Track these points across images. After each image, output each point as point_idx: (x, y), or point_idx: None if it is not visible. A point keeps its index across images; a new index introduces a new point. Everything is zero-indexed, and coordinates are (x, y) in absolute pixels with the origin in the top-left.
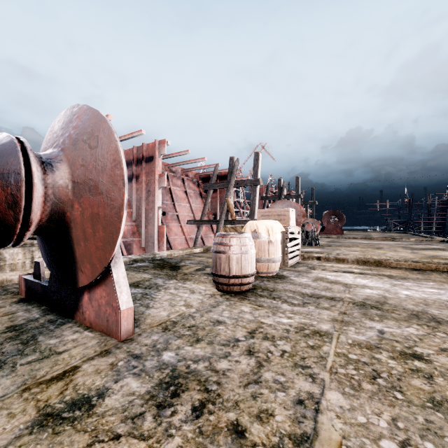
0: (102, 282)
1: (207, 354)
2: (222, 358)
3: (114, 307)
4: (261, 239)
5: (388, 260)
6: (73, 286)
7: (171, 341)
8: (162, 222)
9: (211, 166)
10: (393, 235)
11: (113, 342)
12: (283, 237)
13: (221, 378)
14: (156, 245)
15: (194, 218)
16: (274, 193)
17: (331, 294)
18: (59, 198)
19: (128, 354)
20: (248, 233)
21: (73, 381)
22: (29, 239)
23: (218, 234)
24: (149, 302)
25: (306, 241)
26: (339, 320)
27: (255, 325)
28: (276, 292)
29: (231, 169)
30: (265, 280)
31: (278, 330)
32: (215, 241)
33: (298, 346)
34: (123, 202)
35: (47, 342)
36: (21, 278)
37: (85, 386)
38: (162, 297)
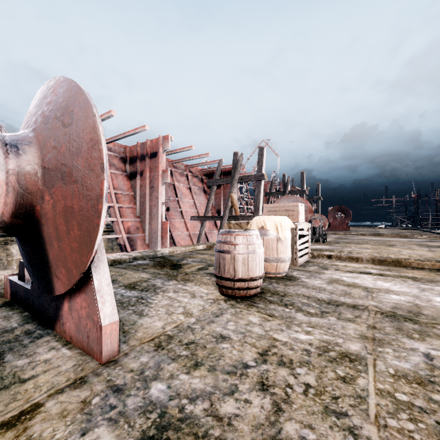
0: (82, 290)
1: (208, 388)
2: (227, 395)
3: (95, 321)
4: (269, 237)
5: (408, 259)
6: (49, 294)
7: (163, 365)
8: (165, 218)
9: (215, 162)
10: (402, 231)
11: (92, 365)
12: (292, 234)
13: (226, 431)
14: (160, 241)
15: (198, 214)
16: (278, 189)
17: (352, 300)
18: (26, 188)
19: (107, 385)
20: (256, 230)
21: (26, 431)
22: None
23: (221, 231)
24: (143, 309)
25: (314, 237)
26: (370, 338)
27: (266, 343)
28: (287, 298)
29: (235, 165)
30: (274, 282)
31: (296, 351)
32: (219, 239)
33: (325, 378)
34: (102, 192)
35: (14, 364)
36: (6, 279)
37: (41, 439)
38: (159, 302)
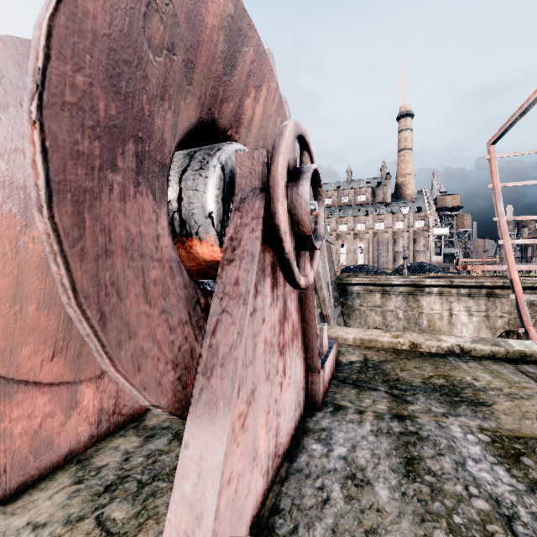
0: None
1: None
2: None
3: None
4: None
5: None
6: None
7: None
8: None
9: None
10: None
11: None
12: None
13: None
14: None
15: None
16: None
17: None
18: None
19: None
20: None
21: None
22: (446, 286)
23: None
24: None
25: None
26: None
27: None
28: None
29: None
30: None
31: None
32: None
33: None
34: (36, 172)
35: None
36: None
37: None
38: None
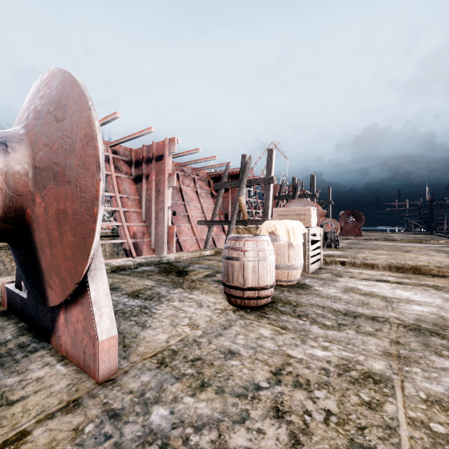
0: (78, 301)
1: (215, 414)
2: (238, 424)
3: (91, 336)
4: (280, 242)
5: (428, 266)
6: (44, 305)
7: (166, 385)
8: (172, 223)
9: (223, 165)
10: (417, 236)
11: (88, 385)
12: (304, 239)
13: None
14: (166, 246)
15: (205, 218)
16: (287, 193)
17: (370, 311)
18: (15, 189)
19: (103, 409)
20: (267, 235)
21: None
22: None
23: (230, 236)
24: (146, 319)
25: (325, 242)
26: (395, 355)
27: (280, 360)
28: (300, 308)
29: (243, 167)
30: (285, 290)
31: (313, 370)
32: (227, 244)
33: (348, 403)
34: (97, 194)
35: (4, 382)
36: (3, 287)
37: None
38: (163, 312)
